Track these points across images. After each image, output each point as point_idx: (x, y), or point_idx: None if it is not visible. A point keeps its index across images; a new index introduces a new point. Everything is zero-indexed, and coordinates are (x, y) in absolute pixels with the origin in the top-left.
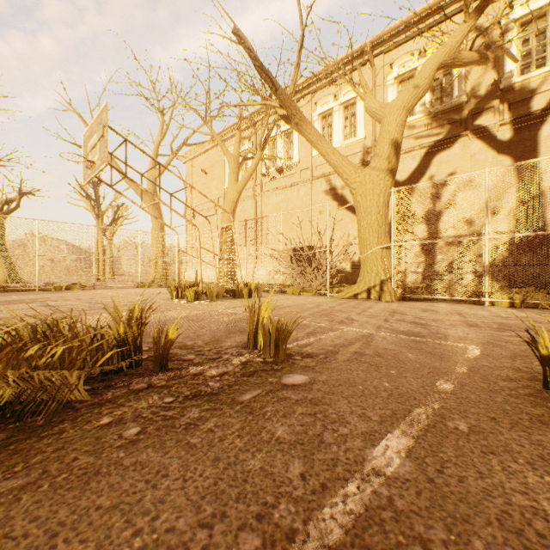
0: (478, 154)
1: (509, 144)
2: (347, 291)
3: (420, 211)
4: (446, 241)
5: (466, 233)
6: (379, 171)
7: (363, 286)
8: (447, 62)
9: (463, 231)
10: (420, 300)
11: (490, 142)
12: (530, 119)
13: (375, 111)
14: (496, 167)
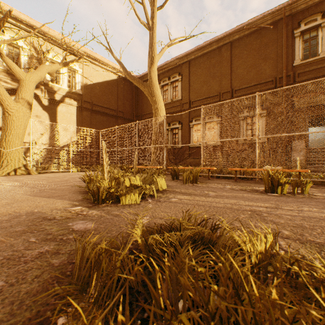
0: (35, 106)
1: (47, 108)
2: (2, 171)
3: (0, 124)
4: (57, 148)
5: (28, 141)
6: (27, 108)
7: (11, 168)
8: (50, 73)
9: (27, 140)
10: (43, 173)
11: (40, 103)
12: (55, 101)
13: (20, 73)
14: (43, 115)
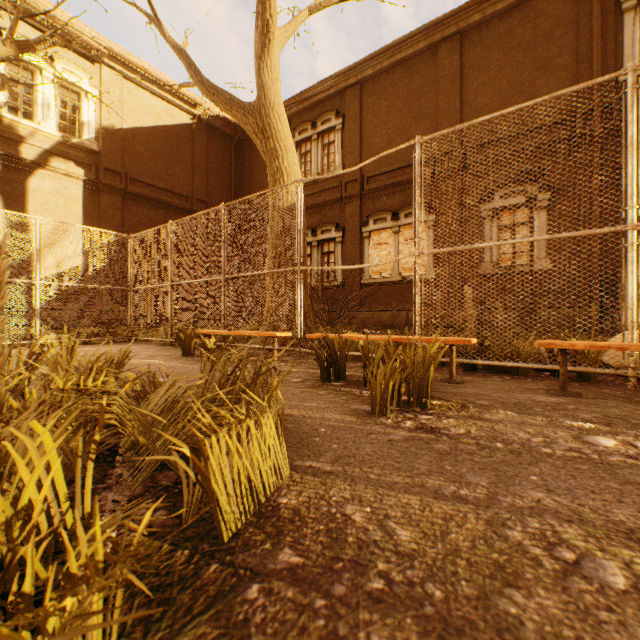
0: None
1: None
2: None
3: None
4: None
5: None
6: None
7: None
8: None
9: None
10: None
11: None
12: (21, 163)
13: None
14: None
